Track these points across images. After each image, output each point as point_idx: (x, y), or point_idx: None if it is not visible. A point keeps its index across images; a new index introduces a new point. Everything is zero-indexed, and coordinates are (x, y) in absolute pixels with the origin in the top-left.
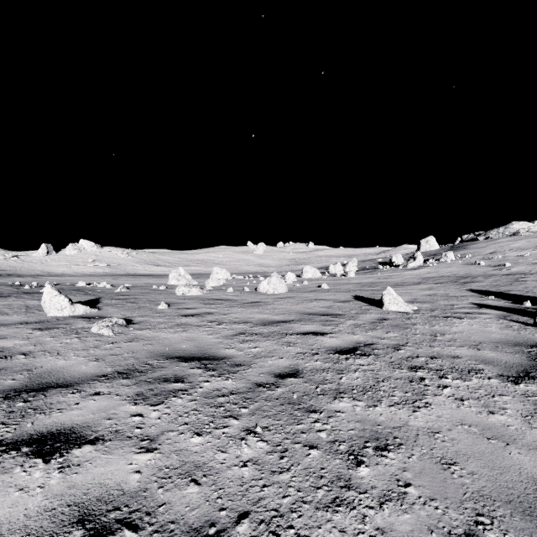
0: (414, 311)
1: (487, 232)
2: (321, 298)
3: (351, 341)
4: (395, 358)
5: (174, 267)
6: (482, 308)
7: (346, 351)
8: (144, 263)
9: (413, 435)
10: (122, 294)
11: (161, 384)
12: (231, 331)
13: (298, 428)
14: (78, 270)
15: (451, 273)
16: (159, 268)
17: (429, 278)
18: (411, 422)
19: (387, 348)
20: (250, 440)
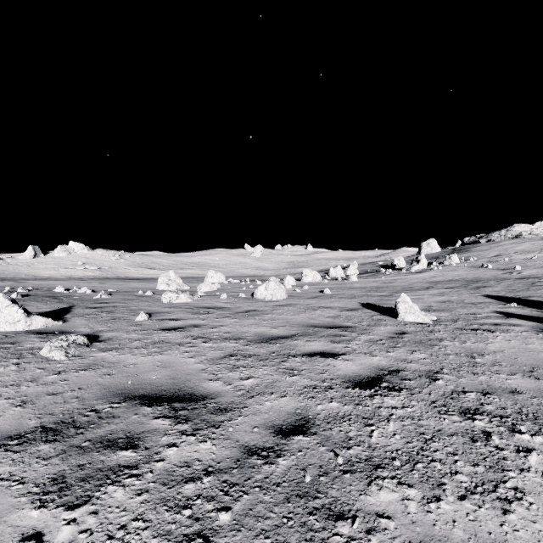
0: (435, 322)
1: (488, 235)
2: (325, 305)
3: (371, 365)
4: (436, 395)
5: (169, 270)
6: (509, 318)
7: (368, 384)
8: (137, 265)
9: None
10: (101, 302)
11: (100, 454)
12: (219, 351)
13: None
14: (66, 273)
15: (460, 277)
16: (152, 272)
17: (437, 283)
18: None
19: (419, 377)
20: None
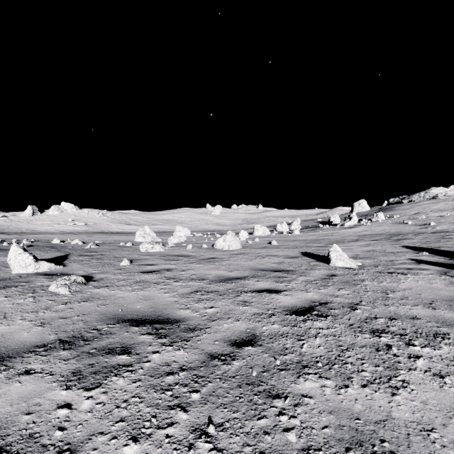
0: (359, 267)
1: (410, 196)
2: (272, 254)
3: (306, 299)
4: (354, 320)
5: (143, 225)
6: (420, 264)
7: (302, 312)
8: (117, 222)
9: (402, 435)
10: (91, 251)
11: (104, 357)
12: (187, 288)
13: (260, 425)
14: (59, 228)
15: (384, 231)
16: (129, 227)
17: (365, 236)
18: (394, 412)
19: (343, 308)
20: (200, 448)
